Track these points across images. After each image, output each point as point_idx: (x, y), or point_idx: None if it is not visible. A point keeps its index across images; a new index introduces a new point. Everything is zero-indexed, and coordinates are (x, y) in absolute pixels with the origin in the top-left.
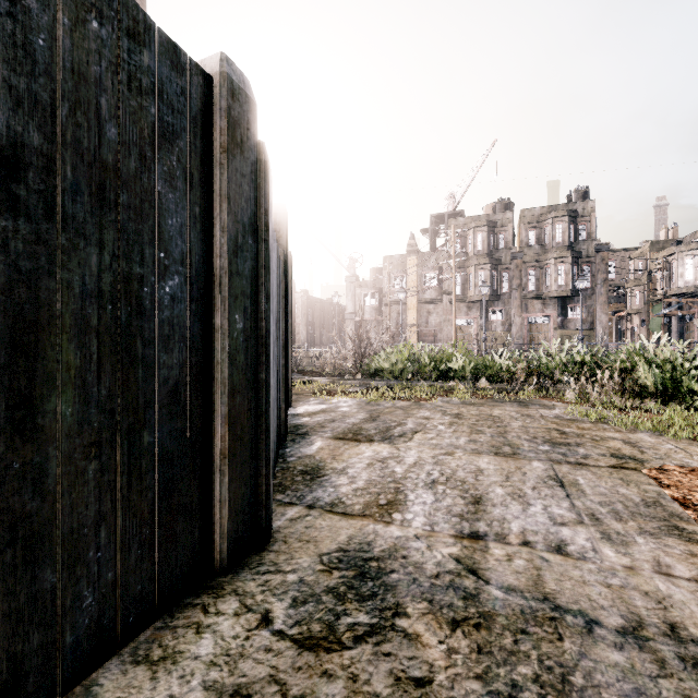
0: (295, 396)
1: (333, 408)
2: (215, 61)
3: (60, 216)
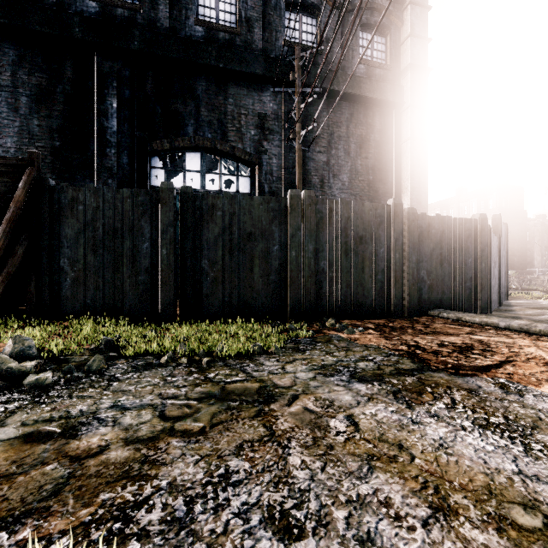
0: (511, 298)
1: (535, 303)
2: (478, 215)
3: (457, 254)
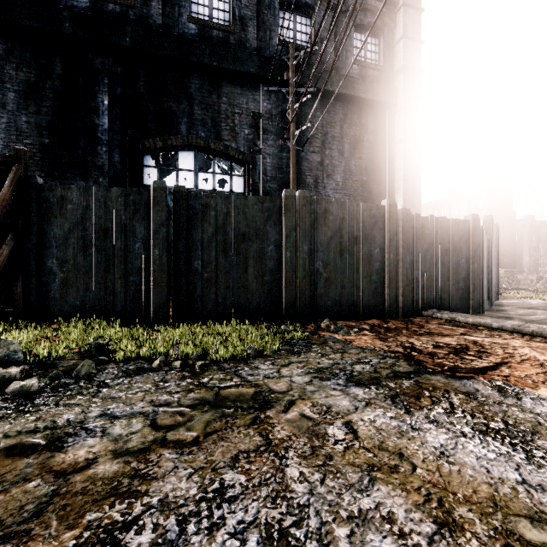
0: (502, 298)
1: (525, 302)
2: (470, 216)
3: (451, 254)
